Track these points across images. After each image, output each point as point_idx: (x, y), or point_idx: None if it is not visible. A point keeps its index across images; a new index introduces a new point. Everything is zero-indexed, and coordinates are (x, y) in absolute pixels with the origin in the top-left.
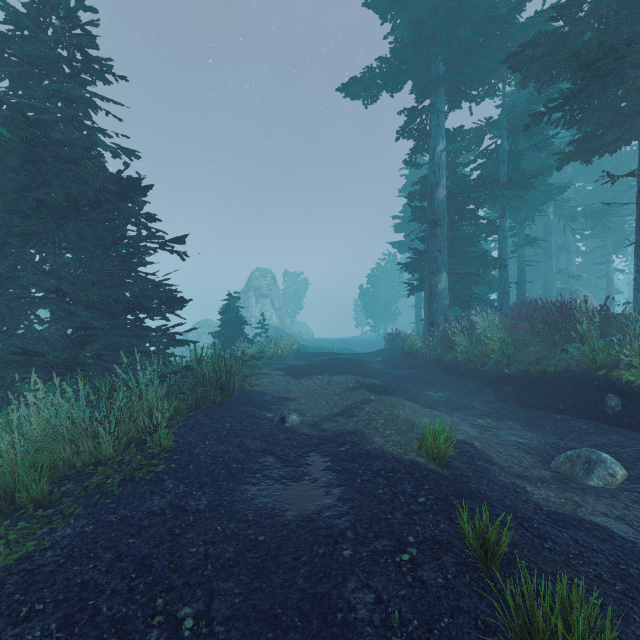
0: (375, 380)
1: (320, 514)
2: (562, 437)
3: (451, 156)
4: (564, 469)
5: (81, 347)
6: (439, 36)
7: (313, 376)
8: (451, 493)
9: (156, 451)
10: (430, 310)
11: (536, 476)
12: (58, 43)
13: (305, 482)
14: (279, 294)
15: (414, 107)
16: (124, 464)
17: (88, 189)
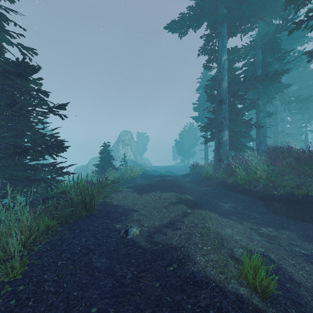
0: (188, 196)
1: None
2: None
3: (230, 64)
4: None
5: None
6: None
7: (150, 192)
8: None
9: (7, 279)
10: (218, 152)
11: None
12: None
13: None
14: (134, 143)
15: (209, 34)
16: None
17: None
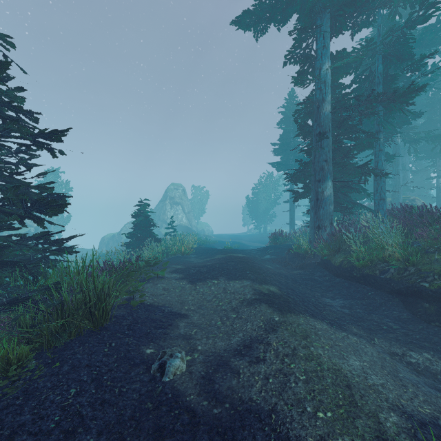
0: (272, 287)
1: None
2: None
3: (334, 77)
4: None
5: None
6: None
7: (209, 280)
8: None
9: None
10: (317, 215)
11: None
12: None
13: None
14: (188, 202)
15: (303, 28)
16: None
17: None
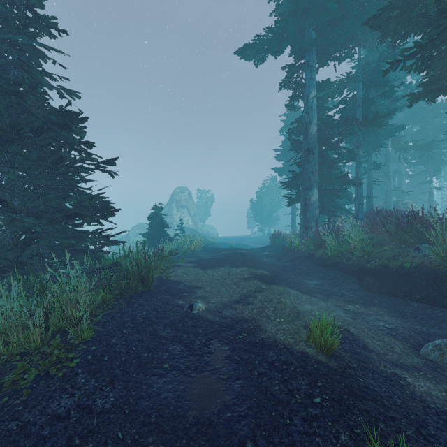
0: (264, 271)
1: (220, 415)
2: (423, 323)
3: (320, 101)
4: (434, 357)
5: (25, 248)
6: (312, 10)
7: (217, 268)
8: (343, 391)
9: (77, 341)
10: (305, 217)
11: (410, 363)
12: (13, 4)
13: (207, 373)
14: (193, 205)
15: (293, 64)
16: (47, 355)
17: (35, 120)
